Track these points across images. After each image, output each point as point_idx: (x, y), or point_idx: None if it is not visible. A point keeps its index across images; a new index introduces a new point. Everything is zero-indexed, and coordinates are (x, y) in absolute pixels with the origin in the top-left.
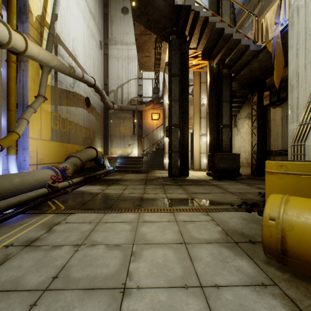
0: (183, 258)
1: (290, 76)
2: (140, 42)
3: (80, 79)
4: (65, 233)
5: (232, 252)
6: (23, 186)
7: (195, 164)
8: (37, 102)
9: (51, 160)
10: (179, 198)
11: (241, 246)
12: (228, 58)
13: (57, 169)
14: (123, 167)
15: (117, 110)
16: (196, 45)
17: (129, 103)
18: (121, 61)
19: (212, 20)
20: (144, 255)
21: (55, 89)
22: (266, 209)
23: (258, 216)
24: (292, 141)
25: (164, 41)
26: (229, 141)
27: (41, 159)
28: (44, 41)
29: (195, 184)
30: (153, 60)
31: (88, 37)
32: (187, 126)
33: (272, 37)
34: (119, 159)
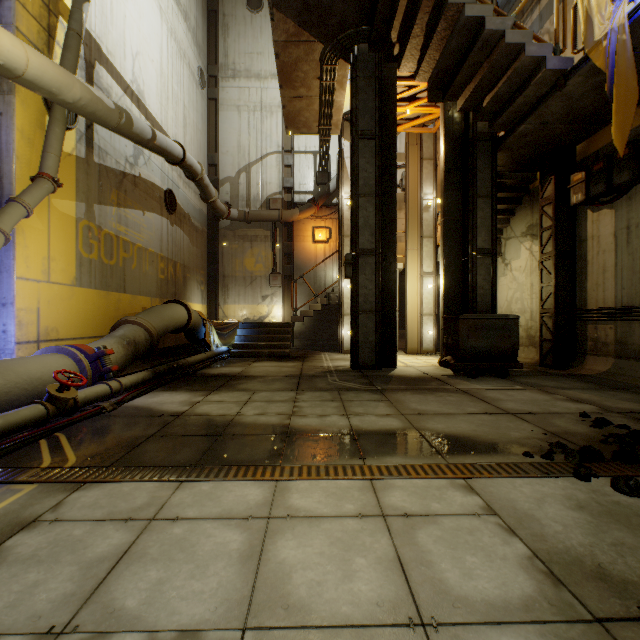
0: None
1: None
2: (287, 62)
3: (148, 143)
4: (30, 572)
5: None
6: None
7: (410, 339)
8: (35, 190)
9: (76, 331)
10: (381, 428)
11: None
12: (491, 94)
13: (82, 354)
14: (249, 347)
15: (237, 221)
16: (415, 66)
17: (265, 205)
18: (246, 114)
19: None
20: None
21: (87, 166)
22: None
23: (616, 495)
24: None
25: (342, 58)
26: (489, 288)
27: (48, 329)
28: (58, 50)
29: (415, 390)
30: (317, 107)
31: (171, 57)
32: (393, 253)
33: (606, 32)
34: (242, 329)
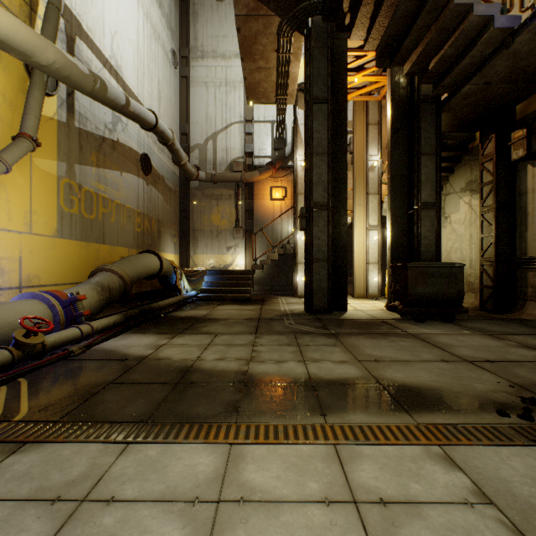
0: None
1: None
2: (247, 36)
3: (122, 109)
4: None
5: None
6: None
7: (357, 285)
8: (14, 148)
9: (58, 278)
10: (339, 377)
11: None
12: (437, 56)
13: (55, 300)
14: (214, 292)
15: (205, 182)
16: (365, 34)
17: (229, 168)
18: (213, 89)
19: None
20: None
21: (68, 130)
22: None
23: None
24: None
25: (297, 31)
26: (433, 238)
27: (30, 276)
28: (40, 23)
29: (367, 334)
30: (274, 78)
31: (146, 38)
32: (344, 207)
33: None
34: (208, 275)
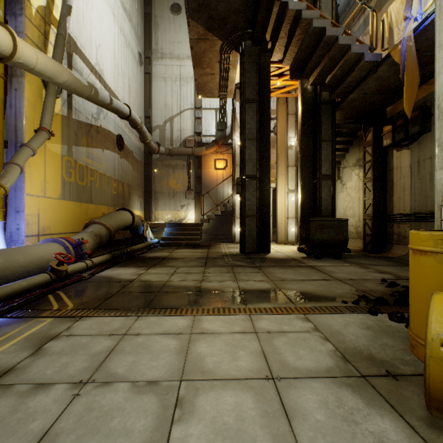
0: (273, 413)
1: (438, 93)
2: (198, 52)
3: (107, 106)
4: (63, 358)
5: (361, 398)
6: (8, 270)
7: (279, 234)
8: (38, 139)
9: (61, 229)
10: (257, 288)
11: (374, 385)
12: (330, 75)
13: (68, 243)
14: (172, 239)
15: (164, 155)
16: (282, 56)
17: (183, 144)
18: (170, 83)
19: (307, 15)
20: (200, 406)
21: (68, 121)
22: (432, 323)
23: (390, 322)
24: (442, 198)
25: (234, 50)
26: (330, 200)
27: (45, 227)
28: (50, 47)
29: (281, 266)
30: (218, 80)
31: (120, 46)
32: (268, 178)
33: (401, 40)
34: (167, 227)
